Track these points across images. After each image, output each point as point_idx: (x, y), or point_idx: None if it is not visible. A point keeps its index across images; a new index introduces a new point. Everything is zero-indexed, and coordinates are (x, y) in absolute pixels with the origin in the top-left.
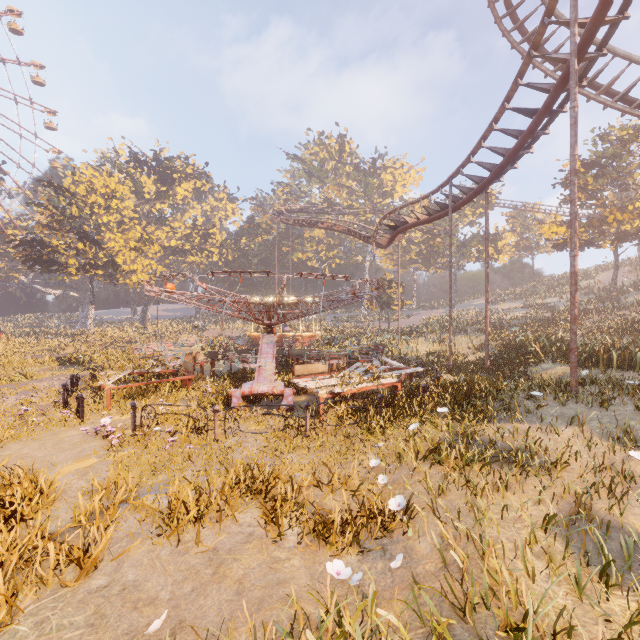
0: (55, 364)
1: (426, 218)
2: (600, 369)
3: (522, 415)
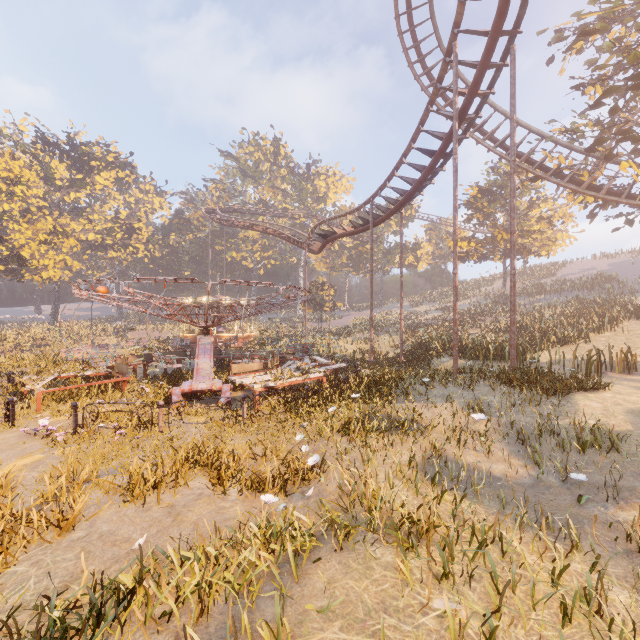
0: None
1: (352, 230)
2: (480, 361)
3: (415, 397)
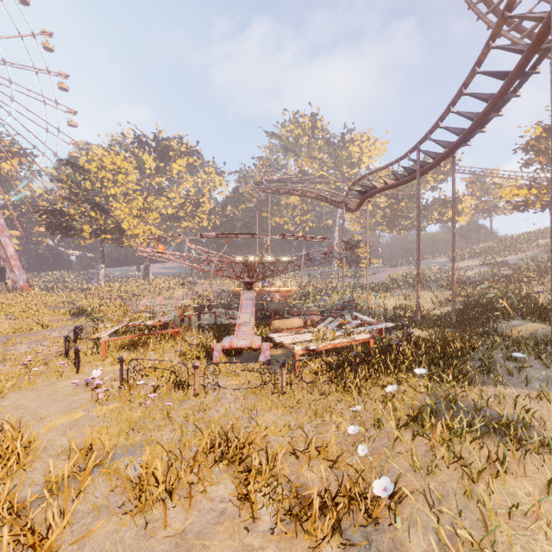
0: (68, 315)
1: (394, 183)
2: None
3: (503, 377)
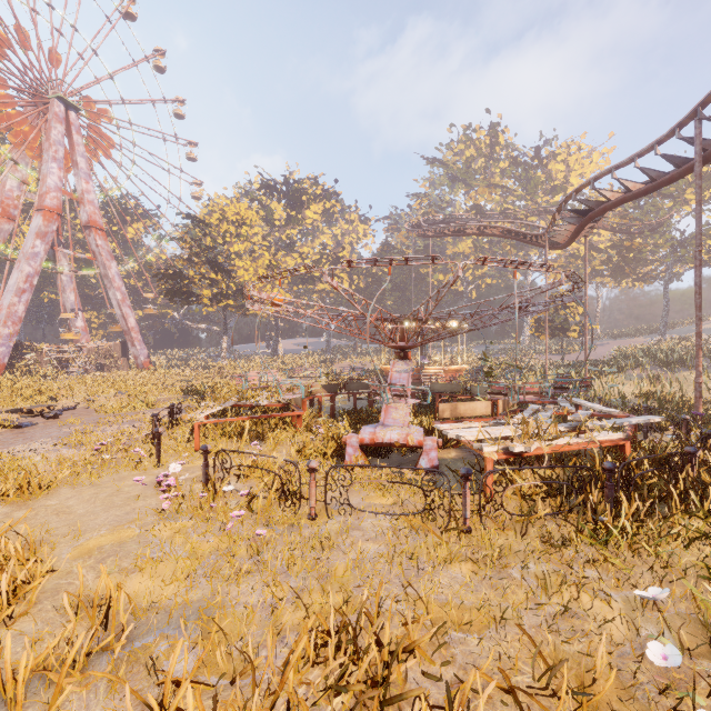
0: (179, 393)
1: (643, 187)
2: None
3: None
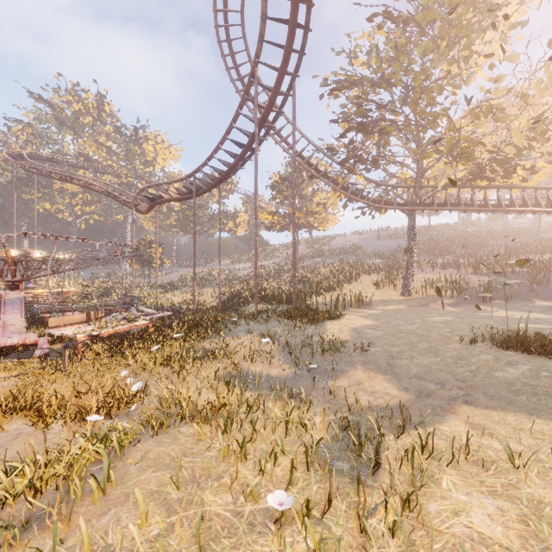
0: None
1: (178, 197)
2: (276, 305)
3: (226, 333)
